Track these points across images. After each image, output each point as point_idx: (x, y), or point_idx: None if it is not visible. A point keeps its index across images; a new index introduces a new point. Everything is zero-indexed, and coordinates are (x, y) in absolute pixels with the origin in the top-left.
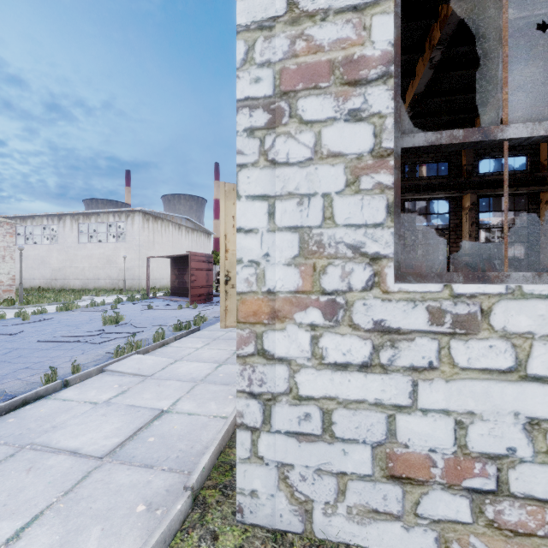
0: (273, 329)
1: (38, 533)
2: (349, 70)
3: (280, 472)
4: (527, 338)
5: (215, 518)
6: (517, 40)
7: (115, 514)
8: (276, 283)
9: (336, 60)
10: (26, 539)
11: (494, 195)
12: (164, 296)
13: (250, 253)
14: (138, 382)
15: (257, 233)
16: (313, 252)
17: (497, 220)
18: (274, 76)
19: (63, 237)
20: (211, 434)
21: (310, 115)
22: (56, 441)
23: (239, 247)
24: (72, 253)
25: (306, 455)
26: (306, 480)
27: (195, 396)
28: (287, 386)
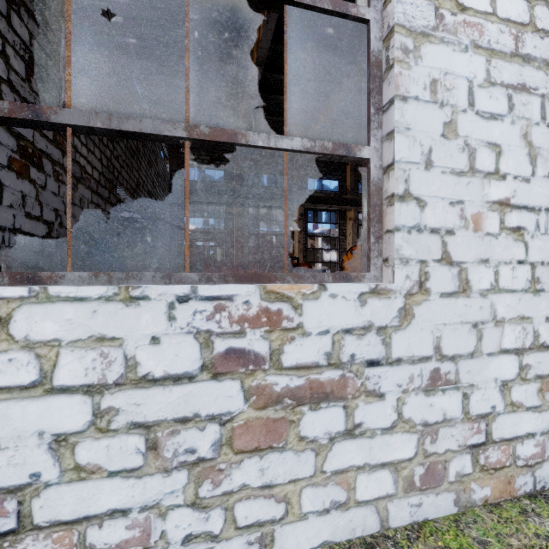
0: None
1: None
2: None
3: None
4: (53, 346)
5: None
6: (319, 83)
7: None
8: None
9: None
10: None
11: (317, 209)
12: None
13: None
14: None
15: None
16: None
17: (330, 231)
18: None
19: None
20: None
21: None
22: None
23: None
24: None
25: None
26: None
27: None
28: None
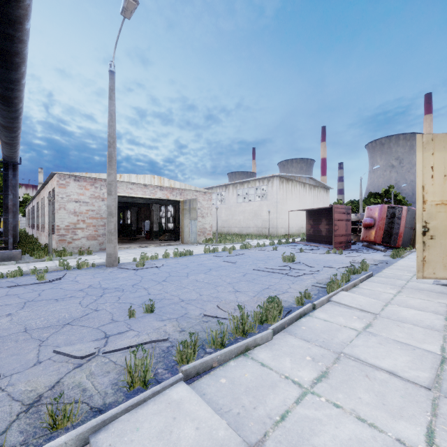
0: None
1: None
2: None
3: None
4: None
5: None
6: None
7: None
8: None
9: None
10: None
11: None
12: (301, 242)
13: None
14: (371, 318)
15: None
16: None
17: None
18: None
19: (228, 199)
20: None
21: None
22: (362, 357)
23: None
24: (233, 210)
25: None
26: None
27: None
28: None
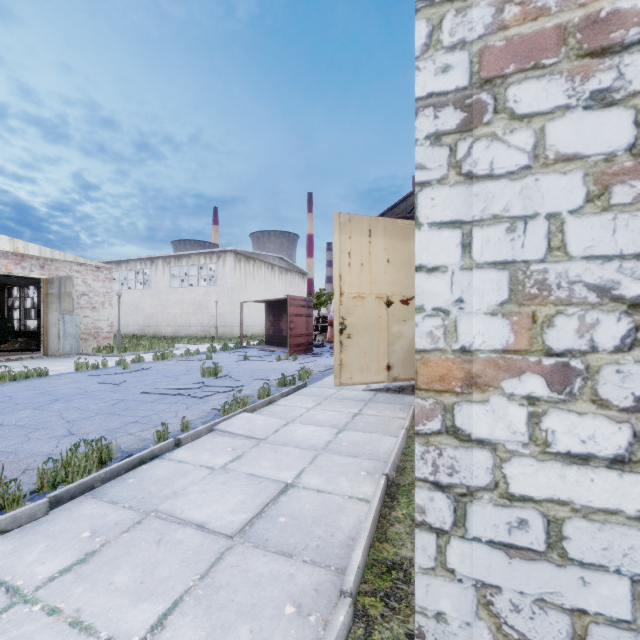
0: (469, 400)
1: (181, 623)
2: (592, 35)
3: (479, 594)
4: None
5: (385, 639)
6: None
7: (261, 612)
8: (474, 339)
9: (569, 24)
10: (171, 630)
11: None
12: (258, 345)
13: (435, 299)
14: (251, 446)
15: (445, 272)
16: (532, 296)
17: None
18: (470, 60)
19: (156, 282)
20: (351, 520)
21: (526, 106)
22: (180, 510)
23: (419, 291)
24: (164, 299)
25: (521, 578)
26: (521, 612)
27: (320, 469)
28: (490, 479)
